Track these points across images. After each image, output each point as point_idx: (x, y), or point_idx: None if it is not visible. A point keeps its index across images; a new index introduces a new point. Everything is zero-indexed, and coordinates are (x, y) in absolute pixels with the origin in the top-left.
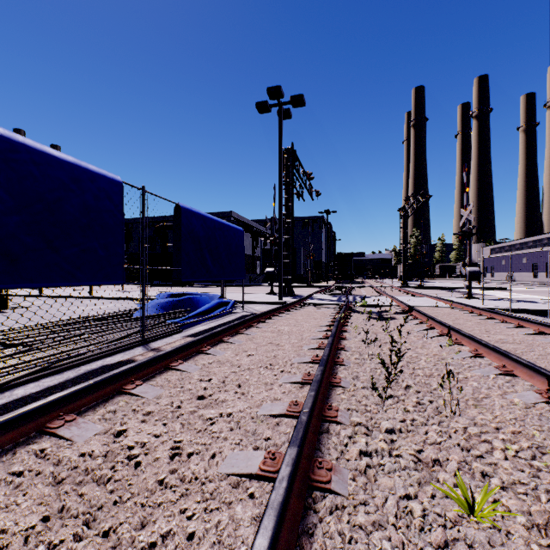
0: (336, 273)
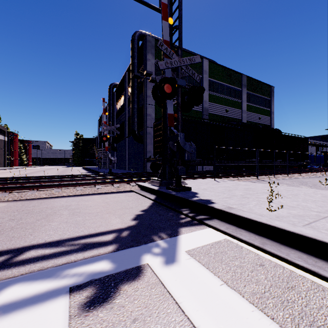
0: None
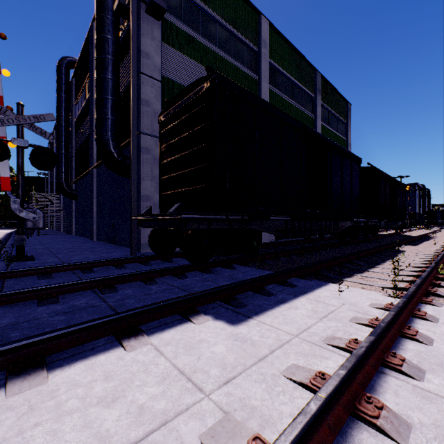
0: (425, 221)
